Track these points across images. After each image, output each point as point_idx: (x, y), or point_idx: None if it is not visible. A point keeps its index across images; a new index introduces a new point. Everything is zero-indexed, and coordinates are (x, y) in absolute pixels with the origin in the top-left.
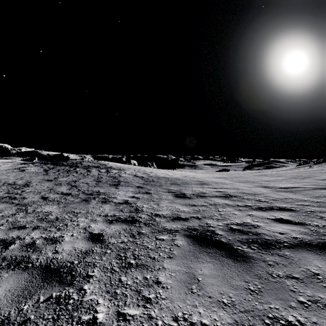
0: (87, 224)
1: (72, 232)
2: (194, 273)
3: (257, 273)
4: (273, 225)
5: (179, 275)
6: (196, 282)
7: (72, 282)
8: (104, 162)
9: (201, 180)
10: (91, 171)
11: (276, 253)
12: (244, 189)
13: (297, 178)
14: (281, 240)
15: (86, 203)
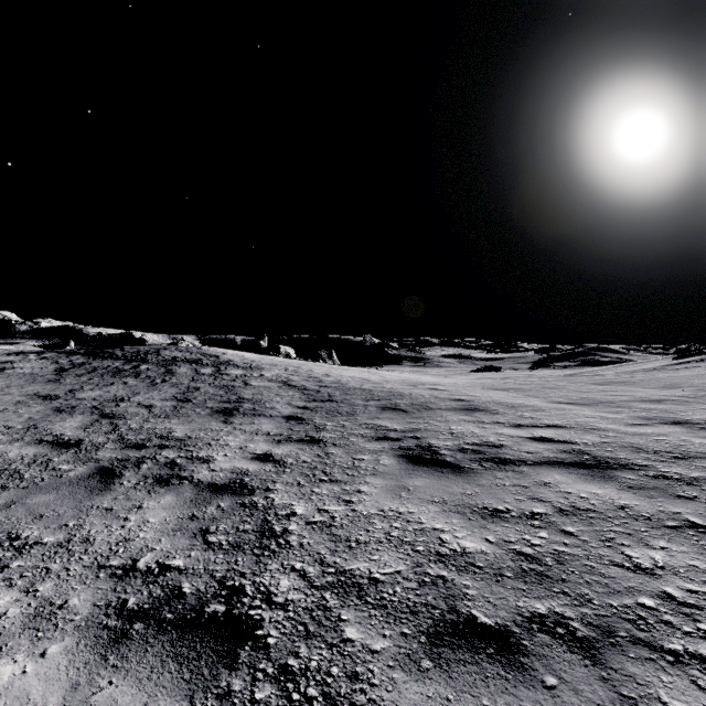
0: None
1: None
2: None
3: None
4: None
5: None
6: None
7: None
8: (216, 350)
9: (462, 396)
10: (177, 372)
11: None
12: (619, 430)
13: None
14: None
15: (99, 487)
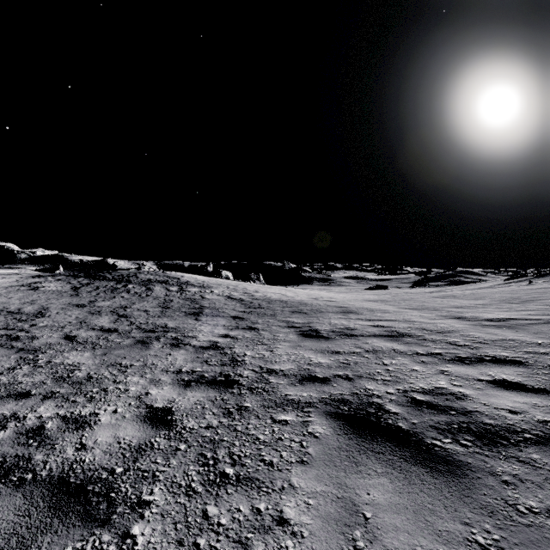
0: (143, 389)
1: (115, 405)
2: (354, 501)
3: (486, 503)
4: (493, 394)
5: (325, 505)
6: (362, 524)
7: (108, 517)
8: (176, 273)
9: (344, 305)
10: (154, 289)
11: (513, 455)
12: (423, 321)
13: (513, 302)
14: (516, 426)
15: (144, 347)
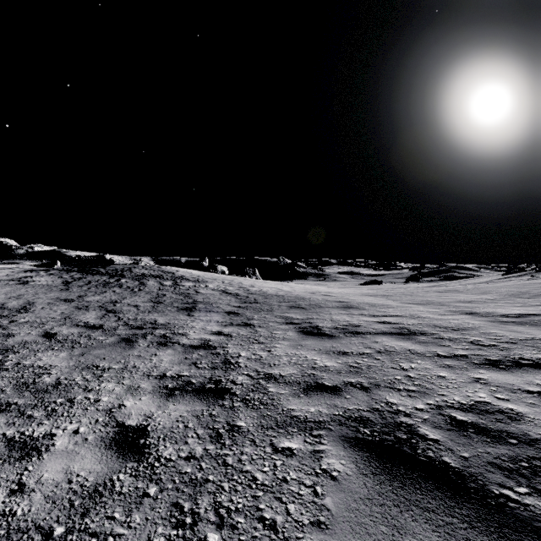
0: (117, 400)
1: (78, 422)
2: None
3: None
4: None
5: None
6: None
7: None
8: (171, 268)
9: (344, 299)
10: (147, 284)
11: None
12: (432, 317)
13: (523, 297)
14: None
15: (127, 346)
